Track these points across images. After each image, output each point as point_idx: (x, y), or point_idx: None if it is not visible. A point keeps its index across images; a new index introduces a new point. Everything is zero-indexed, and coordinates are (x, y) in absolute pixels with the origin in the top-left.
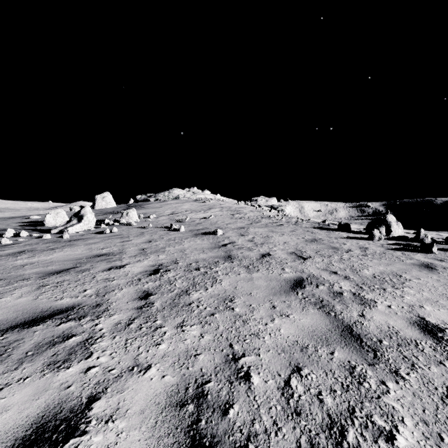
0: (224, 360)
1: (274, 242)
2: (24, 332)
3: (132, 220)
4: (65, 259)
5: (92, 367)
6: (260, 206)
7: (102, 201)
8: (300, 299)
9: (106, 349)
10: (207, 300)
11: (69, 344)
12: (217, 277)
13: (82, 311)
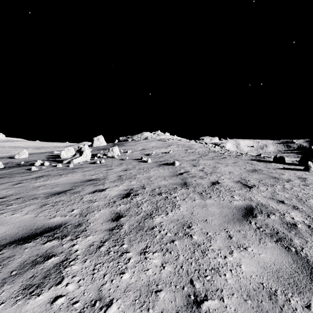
0: (185, 303)
1: (220, 172)
2: (17, 249)
3: (115, 154)
4: (66, 182)
5: (59, 296)
6: (206, 143)
7: (97, 141)
8: (254, 229)
9: (76, 275)
10: (168, 225)
11: (47, 265)
12: (176, 202)
13: (66, 230)
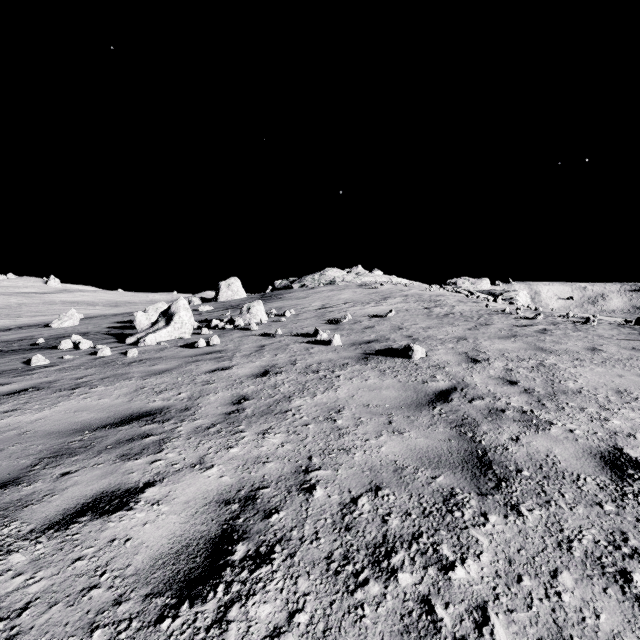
0: None
1: (582, 390)
2: None
3: (256, 320)
4: (55, 426)
5: None
6: (471, 292)
7: (227, 290)
8: None
9: None
10: None
11: None
12: None
13: None
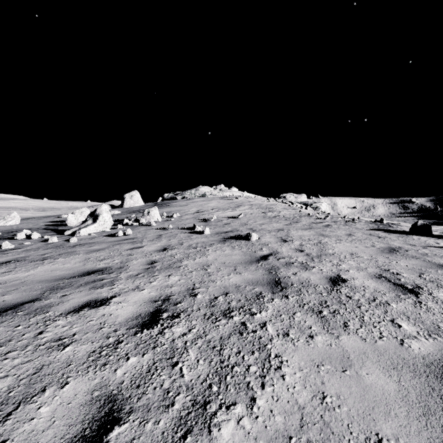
0: None
1: (334, 253)
2: None
3: (154, 220)
4: (43, 278)
5: None
6: (293, 202)
7: (130, 199)
8: None
9: None
10: None
11: None
12: (268, 345)
13: None
